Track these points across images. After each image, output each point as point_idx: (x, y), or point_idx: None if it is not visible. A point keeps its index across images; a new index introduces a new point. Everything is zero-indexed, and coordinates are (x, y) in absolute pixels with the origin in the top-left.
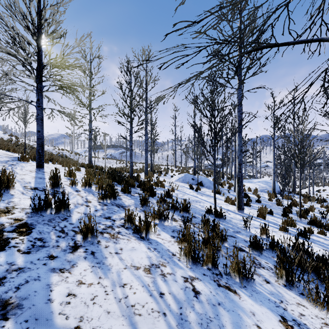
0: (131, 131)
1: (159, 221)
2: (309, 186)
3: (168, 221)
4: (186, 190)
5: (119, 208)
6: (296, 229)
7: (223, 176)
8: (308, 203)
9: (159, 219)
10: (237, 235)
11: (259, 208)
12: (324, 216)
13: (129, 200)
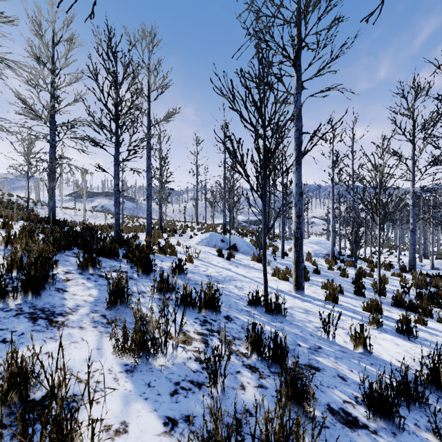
0: (116, 159)
1: (140, 357)
2: (365, 247)
3: (165, 354)
4: (212, 258)
5: (31, 324)
6: (384, 317)
7: None
8: (375, 270)
9: (140, 352)
10: (319, 359)
11: (321, 283)
12: (406, 290)
13: (86, 290)
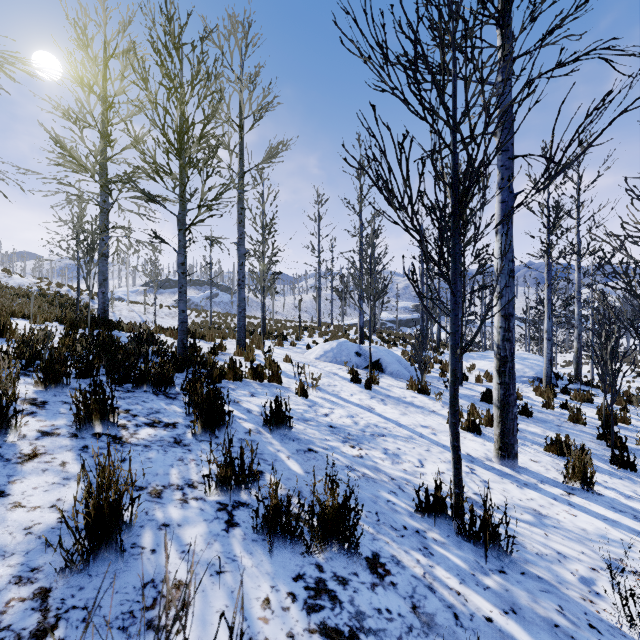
0: (181, 221)
1: None
2: (592, 364)
3: None
4: (341, 386)
5: None
6: None
7: (424, 344)
8: (628, 410)
9: None
10: None
11: (539, 437)
12: None
13: (55, 487)
